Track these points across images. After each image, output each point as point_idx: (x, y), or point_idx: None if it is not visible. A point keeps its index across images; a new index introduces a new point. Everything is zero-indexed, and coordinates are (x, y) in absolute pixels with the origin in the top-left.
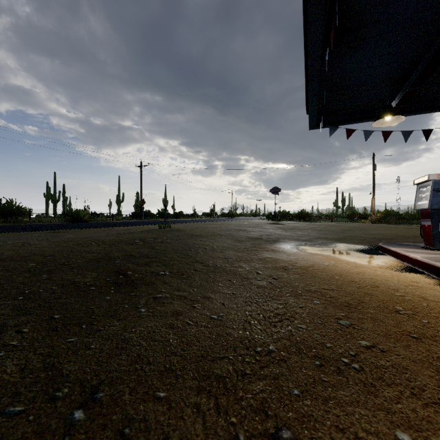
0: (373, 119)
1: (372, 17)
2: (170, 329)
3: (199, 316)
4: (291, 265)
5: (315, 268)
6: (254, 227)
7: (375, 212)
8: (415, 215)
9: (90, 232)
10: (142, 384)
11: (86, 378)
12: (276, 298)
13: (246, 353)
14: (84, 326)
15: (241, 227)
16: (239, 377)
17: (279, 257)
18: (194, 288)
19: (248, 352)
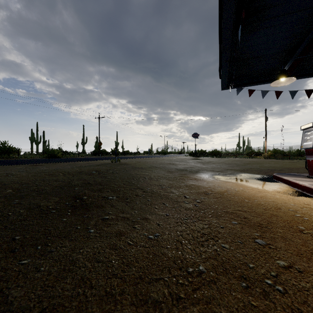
0: (268, 82)
1: (271, 2)
2: (113, 250)
3: (138, 236)
4: (210, 190)
5: (229, 193)
6: (180, 162)
7: (266, 150)
8: (295, 153)
9: (60, 165)
10: (82, 312)
11: (29, 306)
12: (201, 219)
13: (179, 274)
14: (39, 247)
15: (171, 161)
16: (174, 301)
17: (200, 184)
18: (135, 210)
19: (181, 273)
